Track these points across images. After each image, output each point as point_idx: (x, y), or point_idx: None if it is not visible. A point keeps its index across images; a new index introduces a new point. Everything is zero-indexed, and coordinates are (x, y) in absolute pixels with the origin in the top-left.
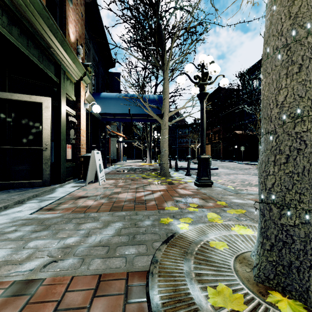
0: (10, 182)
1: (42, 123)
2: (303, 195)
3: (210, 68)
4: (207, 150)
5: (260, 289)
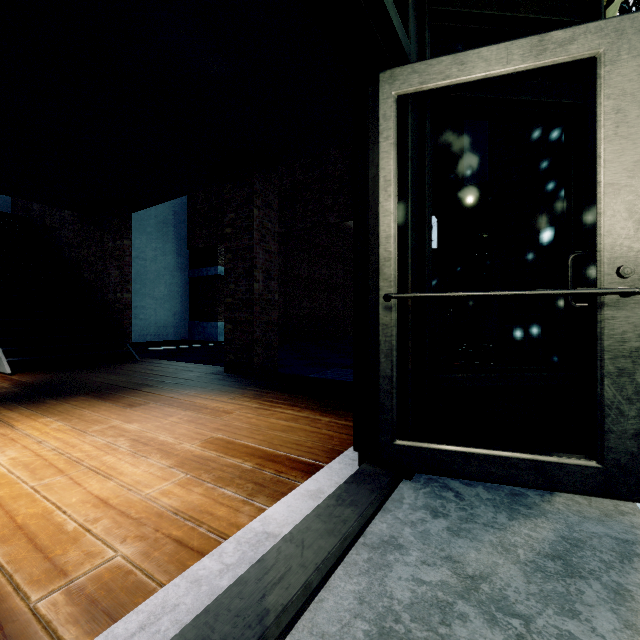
0: (454, 447)
1: (597, 160)
2: None
3: None
4: None
5: None
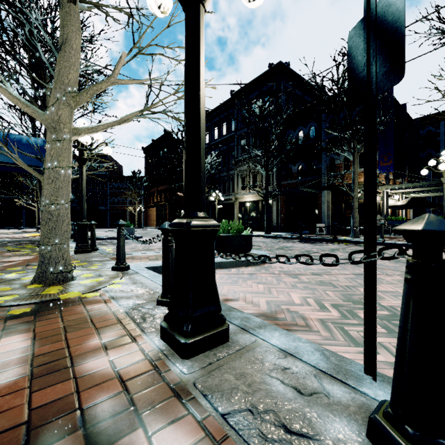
0: None
1: None
2: (51, 239)
3: (82, 139)
4: (152, 215)
5: (28, 285)
